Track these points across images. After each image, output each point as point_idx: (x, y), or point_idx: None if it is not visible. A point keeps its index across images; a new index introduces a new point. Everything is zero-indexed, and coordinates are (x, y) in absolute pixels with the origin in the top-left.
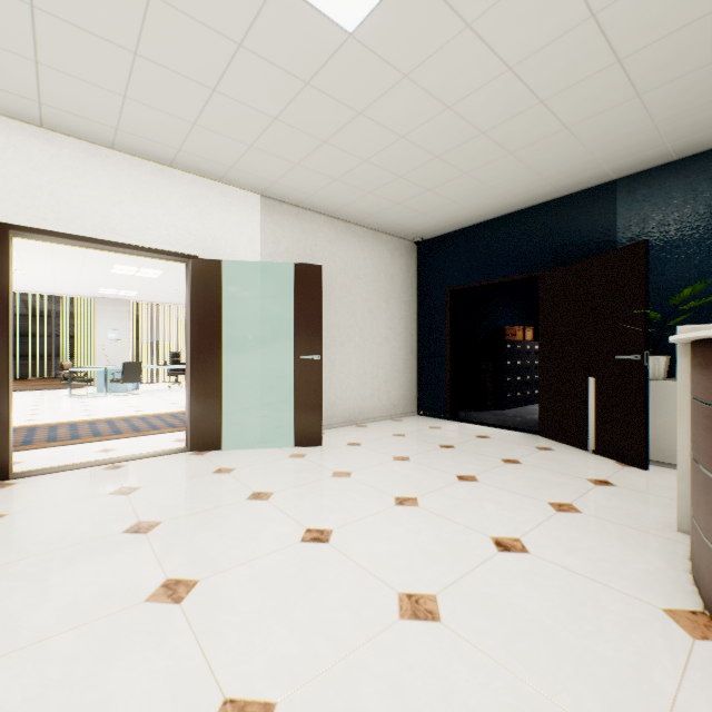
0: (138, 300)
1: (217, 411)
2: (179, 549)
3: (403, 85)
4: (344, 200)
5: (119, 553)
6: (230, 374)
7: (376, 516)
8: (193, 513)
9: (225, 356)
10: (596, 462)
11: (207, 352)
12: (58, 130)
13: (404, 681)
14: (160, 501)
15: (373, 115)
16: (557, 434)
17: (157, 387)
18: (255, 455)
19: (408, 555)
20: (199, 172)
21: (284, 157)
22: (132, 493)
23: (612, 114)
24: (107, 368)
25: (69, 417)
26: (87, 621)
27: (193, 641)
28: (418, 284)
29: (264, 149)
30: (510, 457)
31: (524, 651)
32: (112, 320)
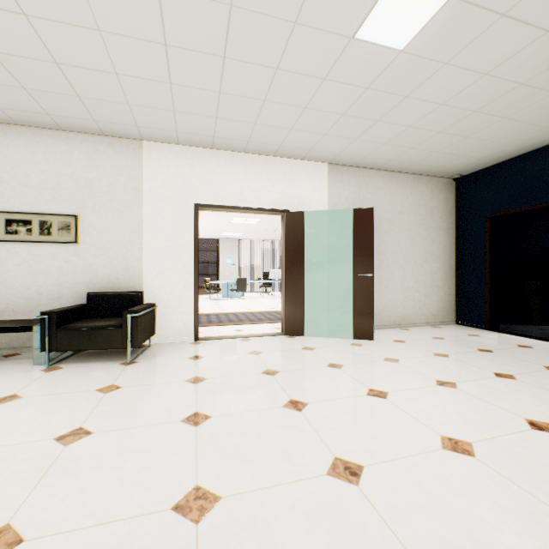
0: (242, 238)
1: (301, 310)
2: (293, 386)
3: (443, 70)
4: (390, 157)
5: (262, 382)
6: (308, 286)
7: (421, 389)
8: (295, 369)
9: (305, 274)
10: None
11: (295, 271)
12: (219, 148)
13: (446, 478)
14: (275, 360)
15: (416, 95)
16: None
17: (254, 295)
18: (326, 341)
19: (448, 416)
20: (290, 156)
21: (346, 136)
22: (259, 354)
23: None
24: (228, 282)
25: (213, 310)
26: (257, 409)
27: (312, 429)
28: (456, 213)
29: (333, 134)
30: None
31: (548, 489)
32: (229, 252)
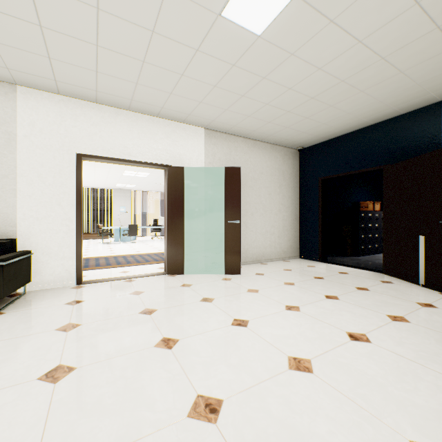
0: (135, 190)
1: (181, 252)
2: (167, 323)
3: (290, 59)
4: (253, 128)
5: (138, 323)
6: (188, 231)
7: (274, 315)
8: (172, 306)
9: (185, 221)
10: (424, 292)
11: (176, 219)
12: (103, 103)
13: (291, 399)
14: (155, 299)
15: (271, 78)
16: (396, 273)
17: (145, 239)
18: (202, 278)
19: (294, 337)
20: (172, 119)
21: (219, 106)
22: (141, 294)
23: (435, 60)
24: (120, 228)
25: (104, 254)
26: (128, 352)
27: (179, 367)
28: (300, 176)
29: (207, 103)
30: (361, 286)
31: (364, 394)
32: (122, 201)
